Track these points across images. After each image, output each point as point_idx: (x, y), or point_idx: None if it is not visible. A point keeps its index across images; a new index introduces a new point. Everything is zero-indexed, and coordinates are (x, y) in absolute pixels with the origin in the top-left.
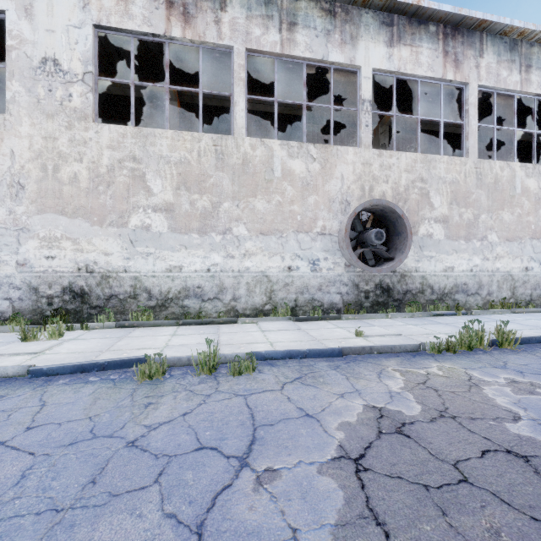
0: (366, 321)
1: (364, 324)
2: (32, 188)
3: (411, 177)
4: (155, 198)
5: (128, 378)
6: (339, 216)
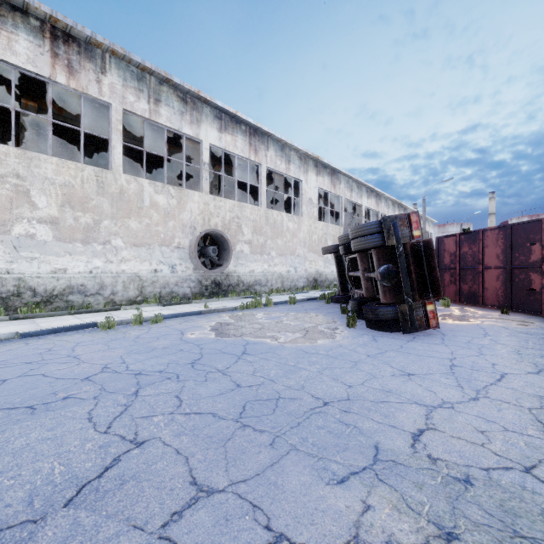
0: (207, 303)
1: (207, 304)
2: None
3: (232, 215)
4: (40, 212)
5: (93, 331)
6: (189, 236)
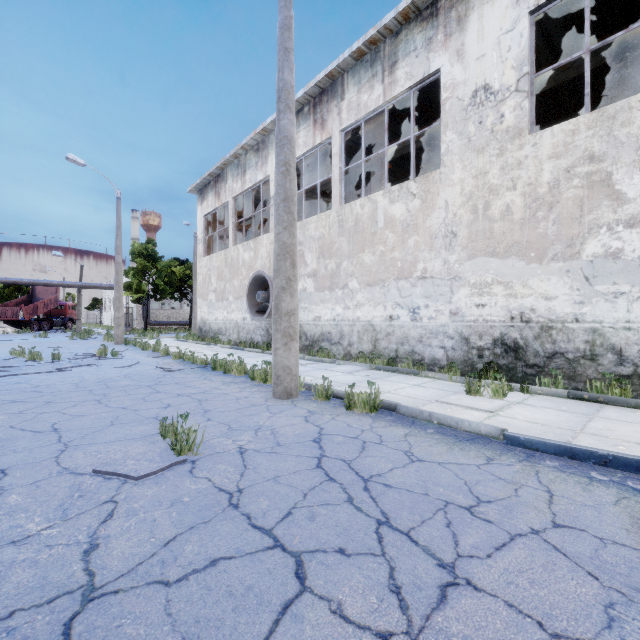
0: None
1: None
2: (463, 233)
3: None
4: (631, 205)
5: None
6: None
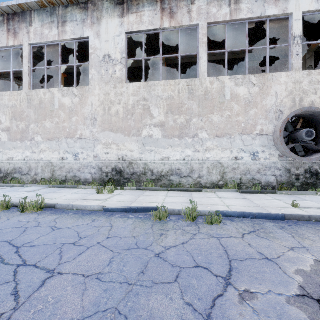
0: (298, 196)
1: (297, 198)
2: (99, 119)
3: None
4: (155, 119)
5: (148, 218)
6: (274, 122)
